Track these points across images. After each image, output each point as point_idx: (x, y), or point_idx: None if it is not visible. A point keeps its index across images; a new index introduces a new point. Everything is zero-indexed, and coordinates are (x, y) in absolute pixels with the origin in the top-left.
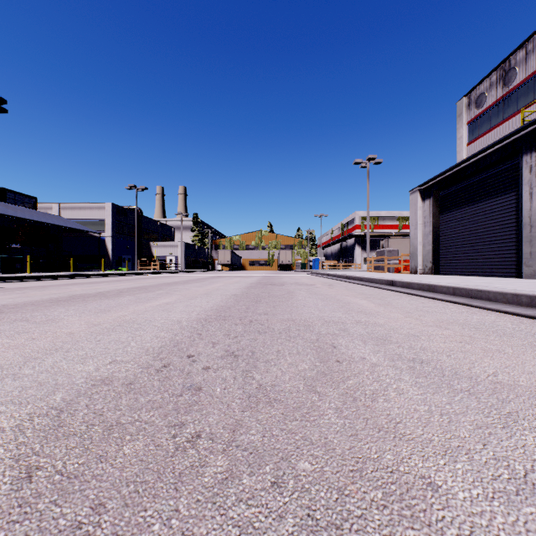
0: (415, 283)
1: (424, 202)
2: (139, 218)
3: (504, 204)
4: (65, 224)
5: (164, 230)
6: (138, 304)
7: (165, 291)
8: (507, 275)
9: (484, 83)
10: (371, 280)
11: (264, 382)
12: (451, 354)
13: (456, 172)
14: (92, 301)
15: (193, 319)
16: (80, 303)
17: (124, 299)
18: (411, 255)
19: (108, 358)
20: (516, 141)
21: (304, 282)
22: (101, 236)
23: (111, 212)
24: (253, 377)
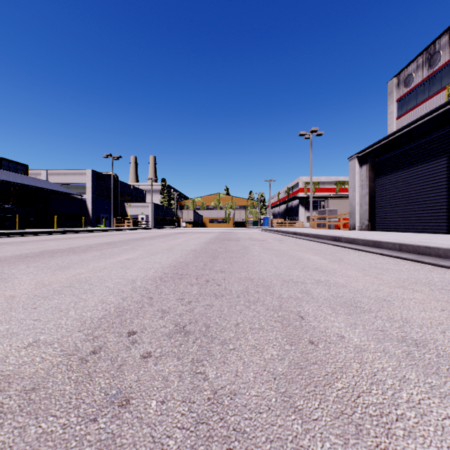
0: (360, 239)
1: (361, 167)
2: (115, 182)
3: (436, 168)
4: (52, 188)
5: (137, 193)
6: (100, 260)
7: (131, 247)
8: (438, 232)
9: (412, 65)
10: (317, 236)
11: (219, 385)
12: (445, 330)
13: (391, 141)
14: (58, 257)
15: (148, 278)
16: (45, 259)
17: (89, 255)
18: (350, 214)
19: (30, 336)
20: (447, 111)
21: (257, 238)
22: (83, 198)
23: (91, 177)
24: (205, 374)
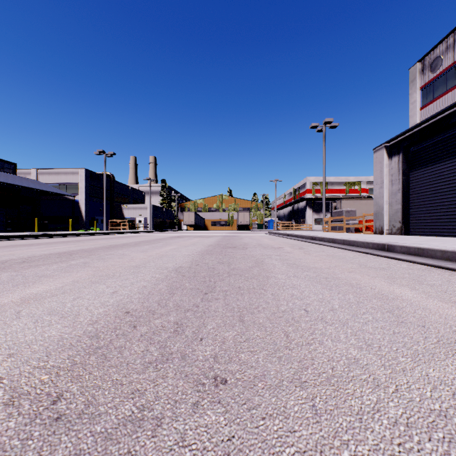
0: (438, 250)
1: (391, 159)
2: (111, 182)
3: None
4: (40, 188)
5: (135, 194)
6: None
7: (85, 261)
8: None
9: (440, 47)
10: (349, 243)
11: None
12: None
13: (435, 123)
14: None
15: None
16: None
17: None
18: (375, 215)
19: None
20: None
21: (268, 244)
22: (75, 199)
23: (85, 177)
24: None
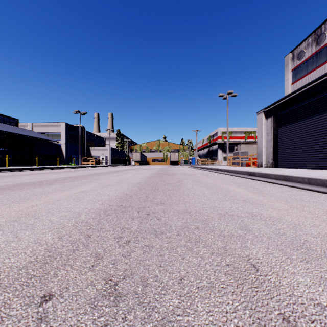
0: (272, 174)
1: (267, 119)
2: (83, 132)
3: None
4: (35, 136)
5: (99, 140)
6: (58, 192)
7: (89, 180)
8: None
9: (303, 44)
10: (235, 172)
11: None
12: None
13: (291, 99)
14: (24, 189)
15: (93, 211)
16: (12, 191)
17: (52, 187)
18: (258, 155)
19: None
20: None
21: (188, 173)
22: (59, 143)
23: (65, 128)
24: None
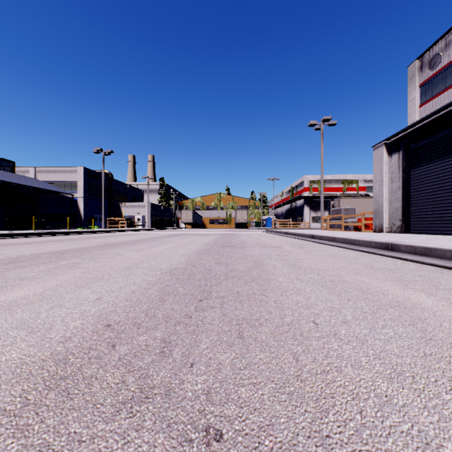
0: (447, 250)
1: (391, 156)
2: (109, 181)
3: None
4: (38, 186)
5: (133, 192)
6: None
7: (76, 261)
8: None
9: (439, 44)
10: (350, 242)
11: None
12: None
13: (437, 119)
14: None
15: None
16: None
17: None
18: (375, 213)
19: None
20: None
21: (267, 243)
22: (74, 197)
23: (83, 175)
24: None
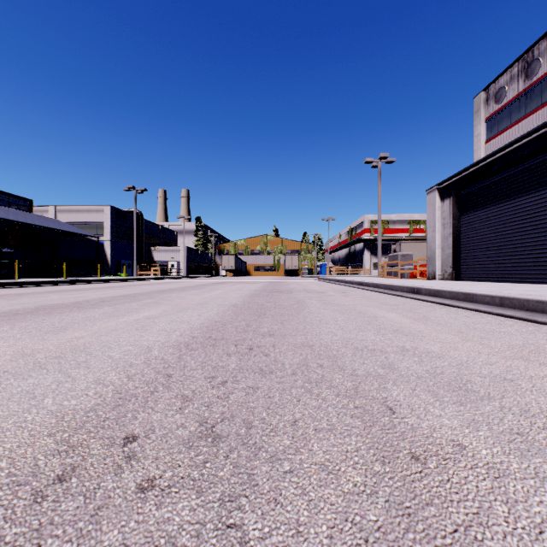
0: (447, 291)
1: (443, 202)
2: (139, 221)
3: (538, 202)
4: (61, 228)
5: (166, 234)
6: (111, 318)
7: (154, 301)
8: (542, 282)
9: (504, 76)
10: (389, 287)
11: None
12: None
13: (481, 168)
14: (56, 315)
15: (170, 344)
16: (39, 317)
17: (98, 311)
18: (429, 260)
19: None
20: None
21: (313, 289)
22: (100, 240)
23: (110, 215)
24: (242, 529)
